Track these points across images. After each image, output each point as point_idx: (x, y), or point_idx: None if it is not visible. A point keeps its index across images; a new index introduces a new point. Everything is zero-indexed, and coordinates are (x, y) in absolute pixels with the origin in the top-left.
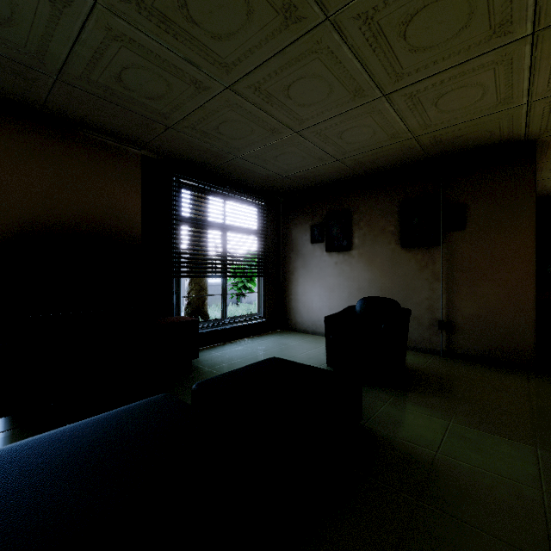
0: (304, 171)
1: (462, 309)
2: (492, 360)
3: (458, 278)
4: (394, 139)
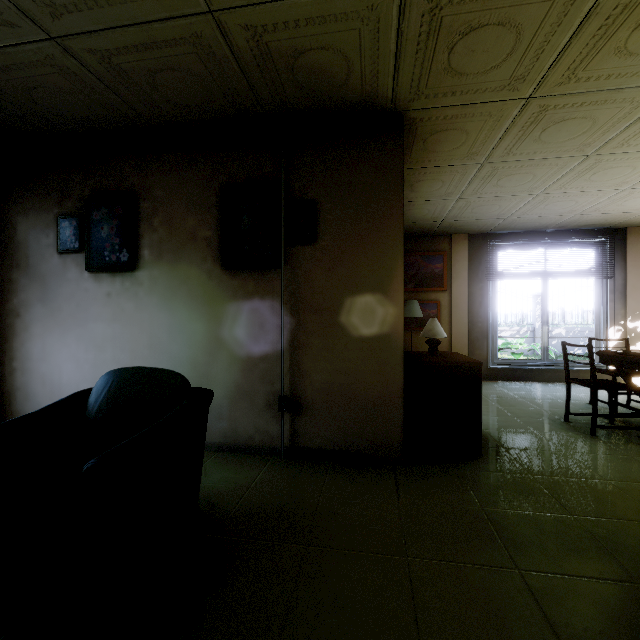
0: None
1: (313, 375)
2: (352, 454)
3: (307, 323)
4: None
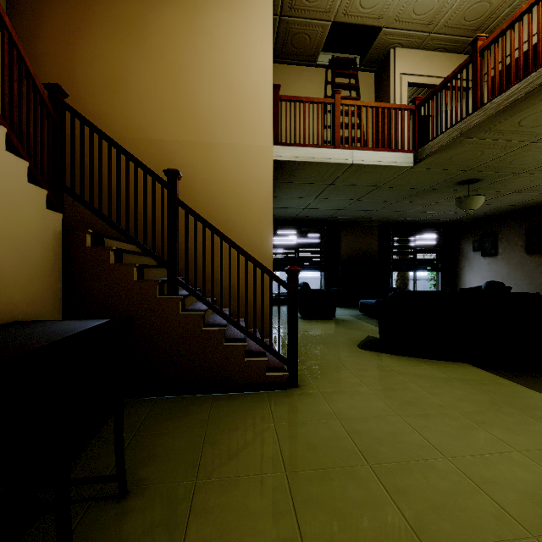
0: (458, 217)
1: None
2: None
3: None
4: (497, 207)
